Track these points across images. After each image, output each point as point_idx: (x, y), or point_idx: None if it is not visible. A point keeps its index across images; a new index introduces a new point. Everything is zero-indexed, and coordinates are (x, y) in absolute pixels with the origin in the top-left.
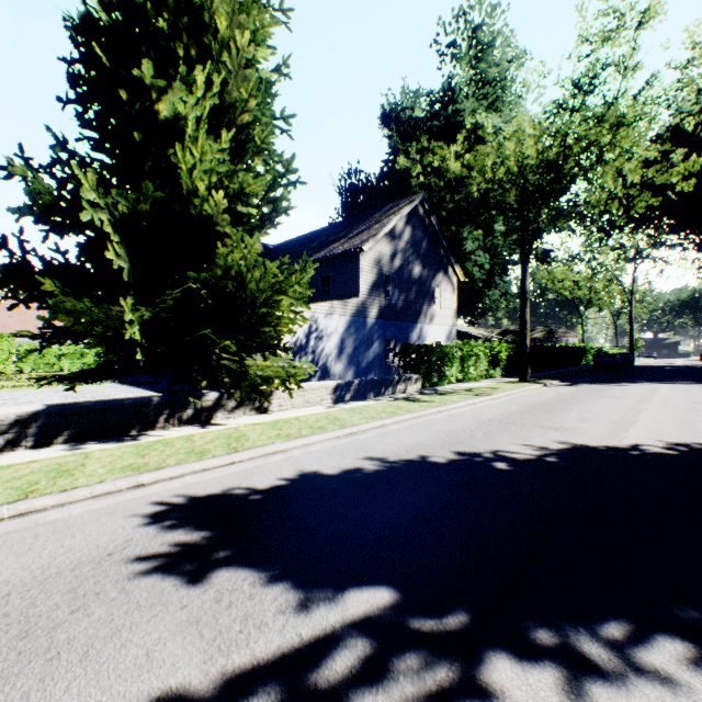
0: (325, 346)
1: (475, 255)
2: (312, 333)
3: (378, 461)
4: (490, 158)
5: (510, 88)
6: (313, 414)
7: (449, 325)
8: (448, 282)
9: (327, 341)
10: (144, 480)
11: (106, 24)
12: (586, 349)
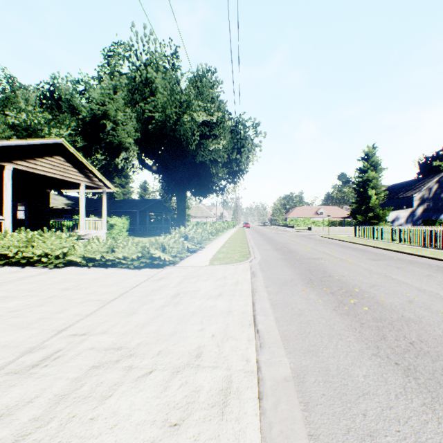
0: (400, 220)
1: None
2: (396, 218)
3: None
4: None
5: None
6: None
7: None
8: None
9: (401, 219)
10: None
11: (360, 185)
12: None
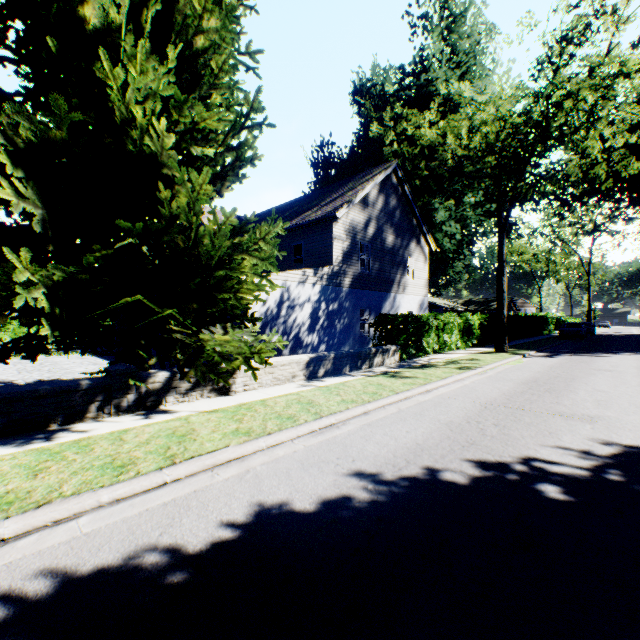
0: (297, 315)
1: (446, 225)
2: (283, 303)
3: (371, 480)
4: (466, 124)
5: (481, 60)
6: (282, 395)
7: (421, 294)
8: (420, 252)
9: (299, 311)
10: (4, 533)
11: None
12: (548, 318)
